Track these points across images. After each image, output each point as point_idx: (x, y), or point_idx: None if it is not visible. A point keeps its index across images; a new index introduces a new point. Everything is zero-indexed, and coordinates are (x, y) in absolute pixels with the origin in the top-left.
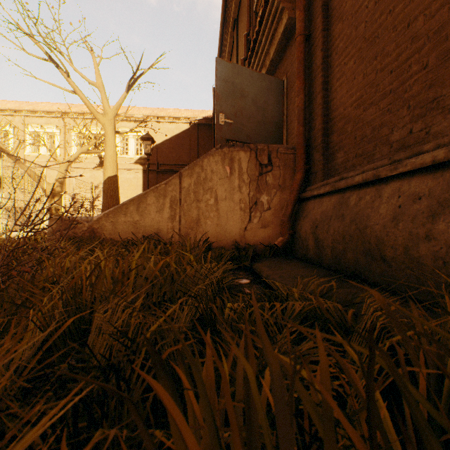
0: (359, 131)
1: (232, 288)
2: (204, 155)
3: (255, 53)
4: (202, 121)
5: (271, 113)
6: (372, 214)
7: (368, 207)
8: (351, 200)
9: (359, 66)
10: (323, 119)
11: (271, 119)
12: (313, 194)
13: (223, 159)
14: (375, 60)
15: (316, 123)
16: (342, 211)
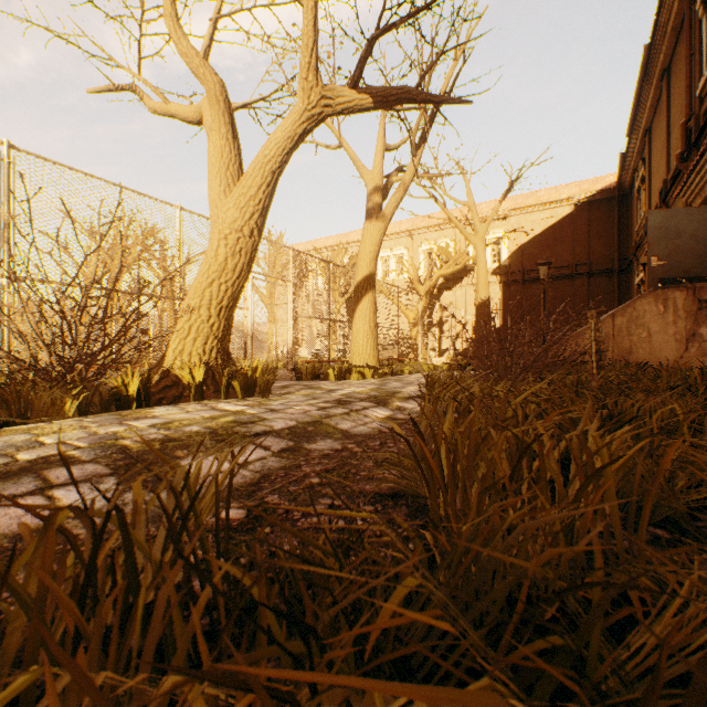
0: None
1: None
2: (635, 298)
3: (695, 172)
4: (594, 196)
5: None
6: None
7: None
8: None
9: None
10: None
11: None
12: None
13: (656, 300)
14: None
15: None
16: None
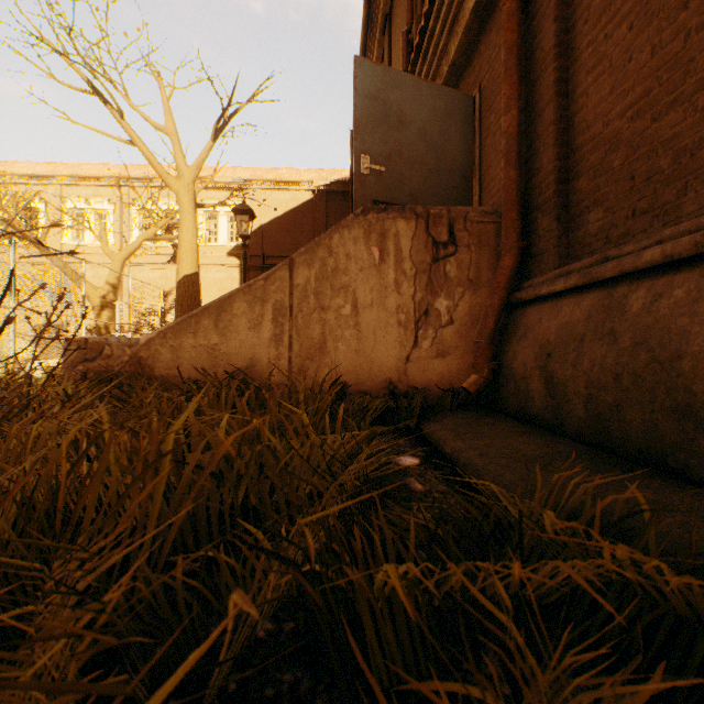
0: (642, 162)
1: (386, 478)
2: (333, 228)
3: (423, 53)
4: (332, 186)
5: (452, 154)
6: (694, 327)
7: (680, 313)
8: (634, 301)
9: (642, 32)
10: (557, 152)
11: (452, 164)
12: (539, 293)
13: (368, 235)
14: (682, 10)
15: (543, 160)
16: (609, 325)
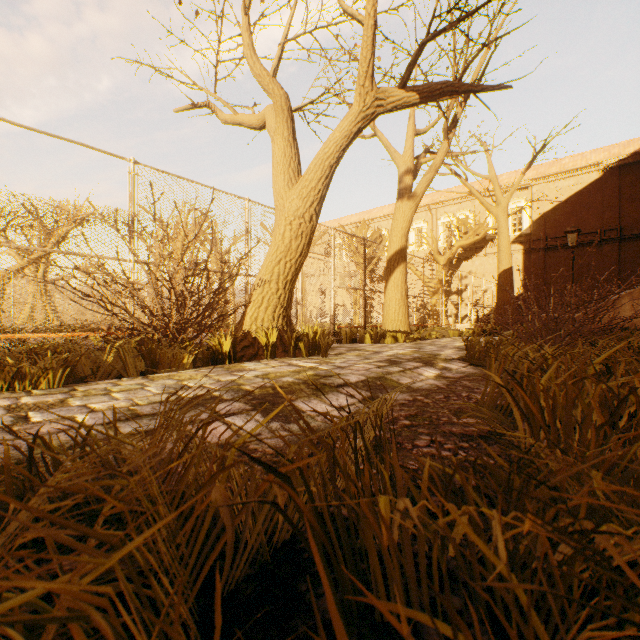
0: None
1: None
2: None
3: None
4: (626, 160)
5: None
6: None
7: None
8: None
9: None
10: None
11: None
12: None
13: None
14: None
15: None
16: None
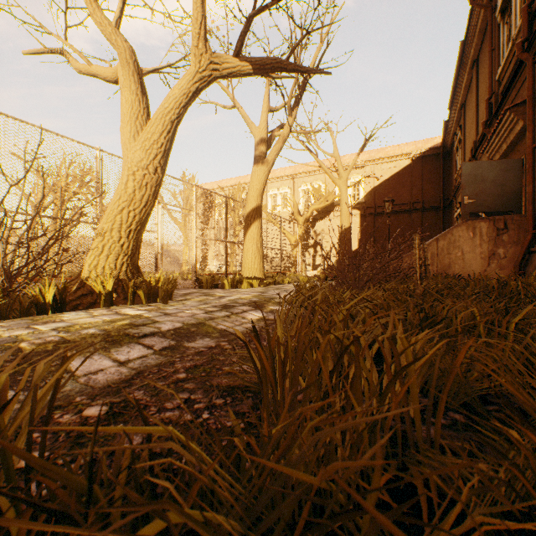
0: None
1: None
2: (453, 227)
3: (495, 135)
4: (426, 152)
5: (509, 186)
6: None
7: None
8: None
9: None
10: None
11: (509, 190)
12: (535, 250)
13: (467, 228)
14: None
15: None
16: None
